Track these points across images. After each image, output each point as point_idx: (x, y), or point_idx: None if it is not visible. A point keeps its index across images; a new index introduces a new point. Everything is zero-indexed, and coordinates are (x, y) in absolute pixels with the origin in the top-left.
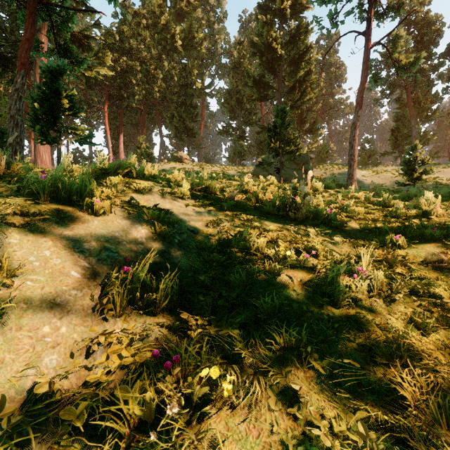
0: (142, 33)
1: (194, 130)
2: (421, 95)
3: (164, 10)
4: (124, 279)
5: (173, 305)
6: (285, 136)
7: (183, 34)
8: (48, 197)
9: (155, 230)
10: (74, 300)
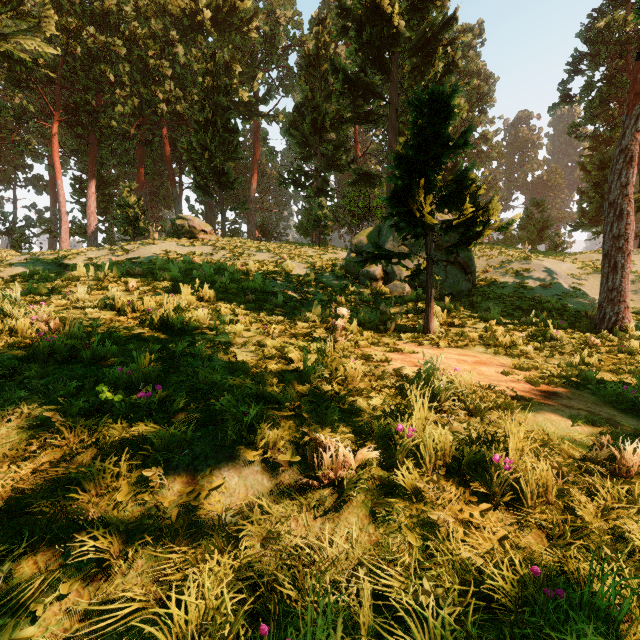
0: None
1: (230, 175)
2: None
3: None
4: None
5: None
6: (438, 181)
7: None
8: None
9: None
10: None
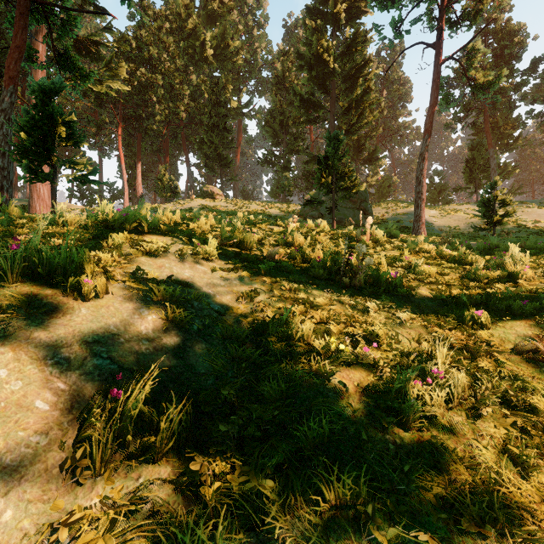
0: (164, 39)
1: (228, 159)
2: (501, 119)
3: (192, 12)
4: (112, 408)
5: (182, 443)
6: (338, 169)
7: (215, 41)
8: (17, 276)
9: (167, 315)
10: (34, 454)
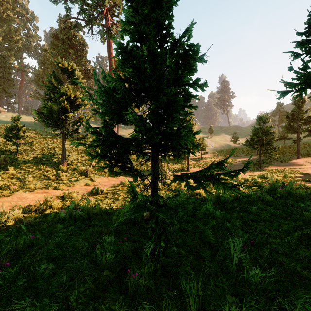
0: None
1: (11, 94)
2: None
3: None
4: None
5: None
6: None
7: (3, 33)
8: None
9: None
10: None
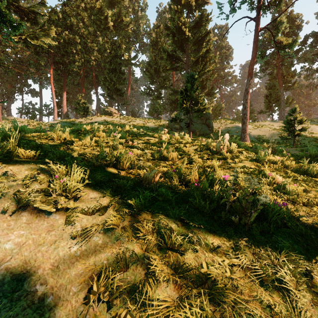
0: (81, 14)
1: (122, 91)
2: (285, 71)
3: None
4: None
5: None
6: (193, 98)
7: (114, 17)
8: None
9: None
10: None
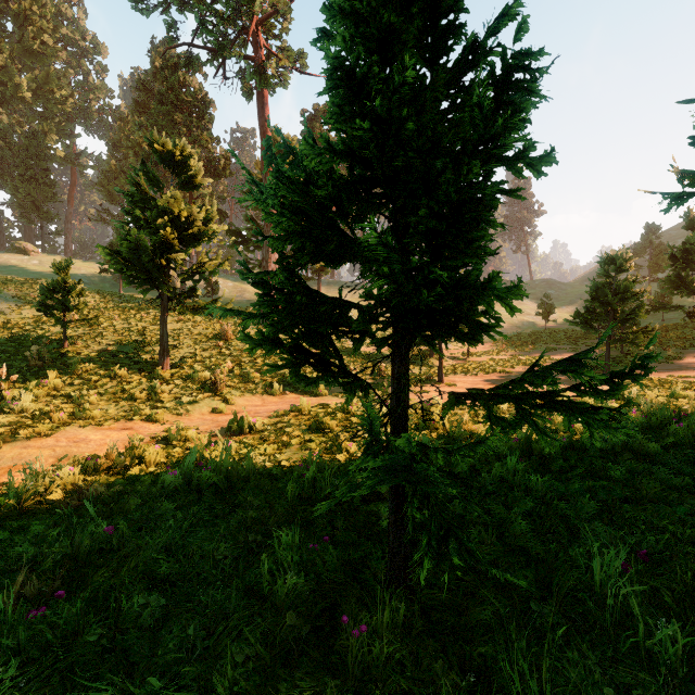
0: None
1: (50, 214)
2: None
3: (2, 46)
4: None
5: None
6: None
7: (34, 84)
8: None
9: None
10: None
